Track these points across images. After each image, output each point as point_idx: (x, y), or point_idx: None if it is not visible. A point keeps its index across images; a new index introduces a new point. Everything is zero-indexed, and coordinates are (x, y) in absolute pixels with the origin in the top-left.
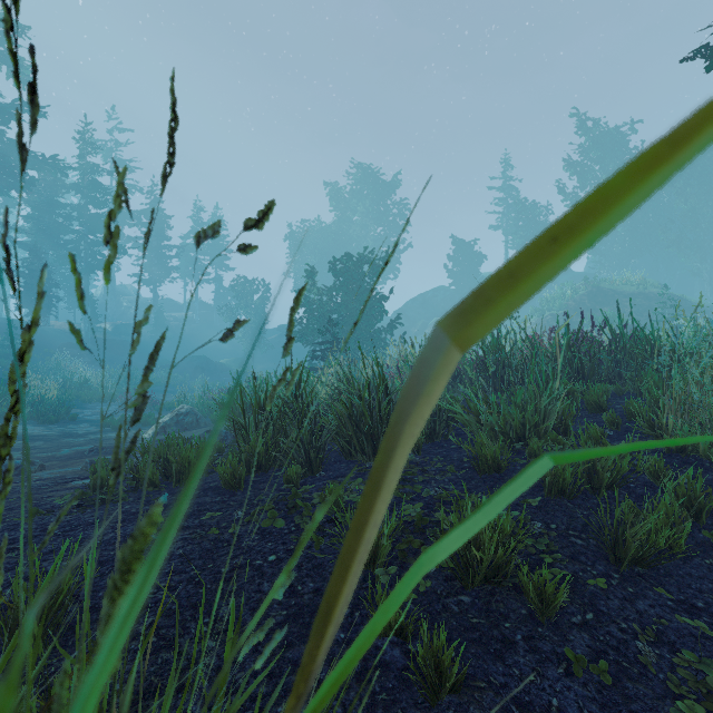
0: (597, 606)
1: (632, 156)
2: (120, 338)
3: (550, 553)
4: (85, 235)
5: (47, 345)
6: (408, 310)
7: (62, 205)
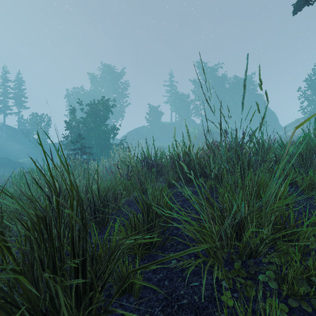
0: None
1: (217, 79)
2: None
3: None
4: None
5: None
6: (128, 136)
7: None
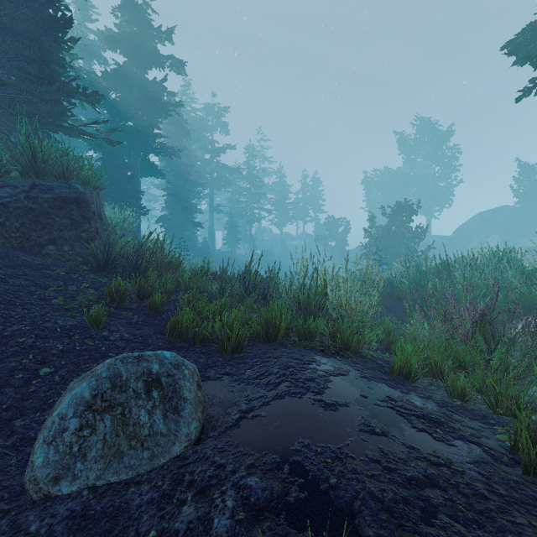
0: (391, 313)
1: None
2: (265, 258)
3: (393, 310)
4: (250, 204)
5: (236, 263)
6: (465, 230)
7: (240, 190)
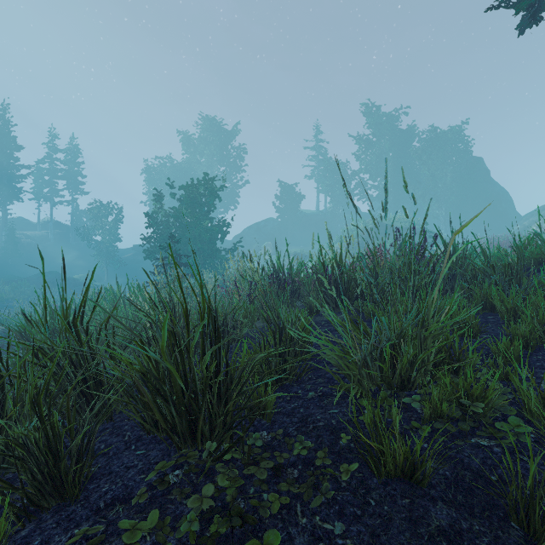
0: None
1: (399, 134)
2: None
3: None
4: None
5: None
6: (245, 235)
7: None
